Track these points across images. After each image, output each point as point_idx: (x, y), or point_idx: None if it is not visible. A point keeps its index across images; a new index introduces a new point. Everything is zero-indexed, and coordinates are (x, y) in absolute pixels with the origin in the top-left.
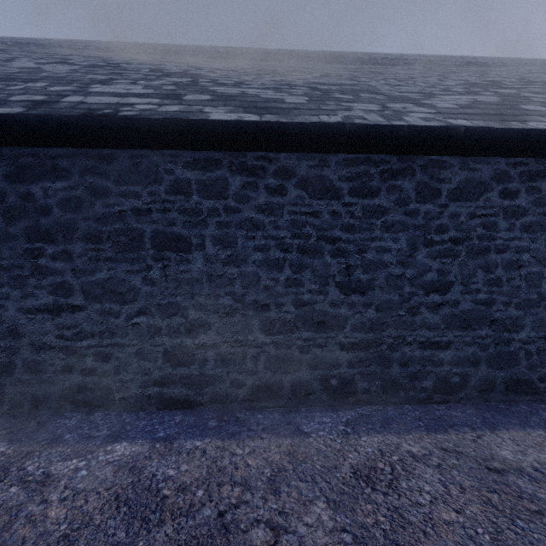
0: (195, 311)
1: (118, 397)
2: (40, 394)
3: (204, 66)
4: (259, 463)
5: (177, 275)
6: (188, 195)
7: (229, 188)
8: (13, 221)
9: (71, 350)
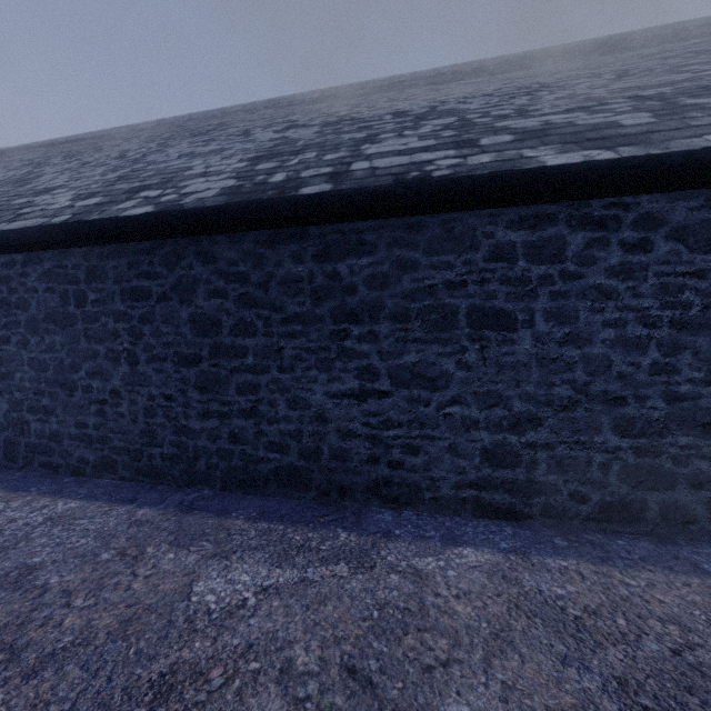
0: (521, 403)
1: (427, 497)
2: (346, 484)
3: (442, 97)
4: (676, 601)
5: (497, 358)
6: (511, 262)
7: (566, 249)
8: (320, 302)
9: (377, 439)
